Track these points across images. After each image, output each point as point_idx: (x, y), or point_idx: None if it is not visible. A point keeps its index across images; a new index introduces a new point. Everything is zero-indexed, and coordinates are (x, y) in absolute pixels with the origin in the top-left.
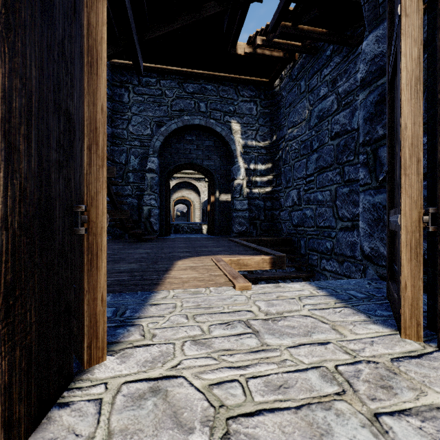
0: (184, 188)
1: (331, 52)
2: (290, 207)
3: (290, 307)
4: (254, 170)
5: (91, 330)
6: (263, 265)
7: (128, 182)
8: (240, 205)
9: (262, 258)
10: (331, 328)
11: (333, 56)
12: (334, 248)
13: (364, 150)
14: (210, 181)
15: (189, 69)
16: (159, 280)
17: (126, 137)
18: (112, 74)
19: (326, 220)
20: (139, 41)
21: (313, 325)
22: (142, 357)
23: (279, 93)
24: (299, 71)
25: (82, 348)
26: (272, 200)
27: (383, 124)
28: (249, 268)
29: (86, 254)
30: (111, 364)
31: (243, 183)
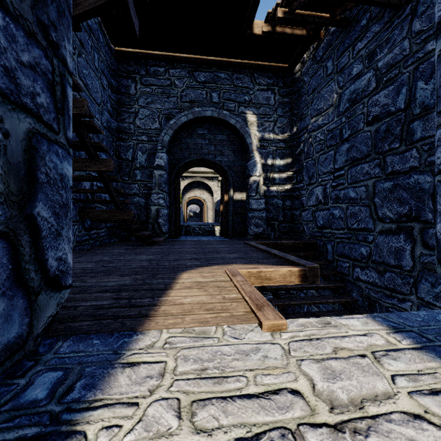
0: (197, 187)
1: (368, 21)
2: (314, 207)
3: (369, 383)
4: (272, 166)
5: None
6: (291, 279)
7: (135, 180)
8: (256, 205)
9: (289, 269)
10: None
11: (370, 25)
12: (371, 255)
13: None
14: (223, 178)
15: (200, 55)
16: (151, 307)
17: (133, 131)
18: (118, 64)
19: (361, 221)
20: None
21: None
22: None
23: (300, 79)
24: (325, 50)
25: None
26: (292, 199)
27: None
28: (272, 282)
29: None
30: None
31: (259, 180)
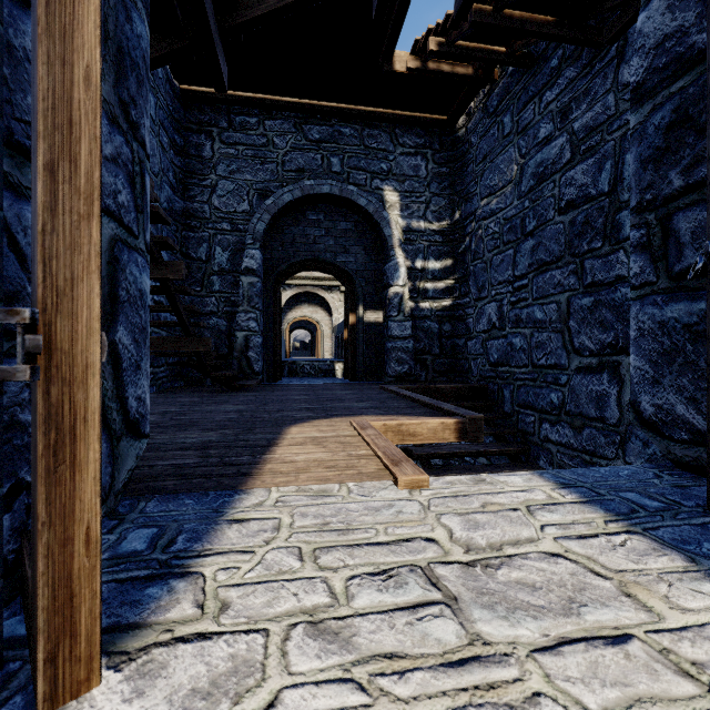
0: (306, 302)
1: (560, 61)
2: (485, 333)
3: (514, 532)
4: (423, 271)
5: (55, 618)
6: (444, 435)
7: (211, 291)
8: (398, 330)
9: (441, 421)
10: (619, 592)
11: (562, 68)
12: (565, 403)
13: (640, 219)
14: (347, 289)
15: (313, 100)
16: (253, 465)
17: (208, 215)
18: (184, 111)
19: (551, 354)
20: (220, 28)
21: (577, 582)
22: (187, 678)
23: (465, 139)
24: (501, 98)
25: (35, 660)
26: (453, 321)
27: (683, 166)
28: (418, 440)
29: (43, 432)
30: (108, 701)
31: (403, 293)
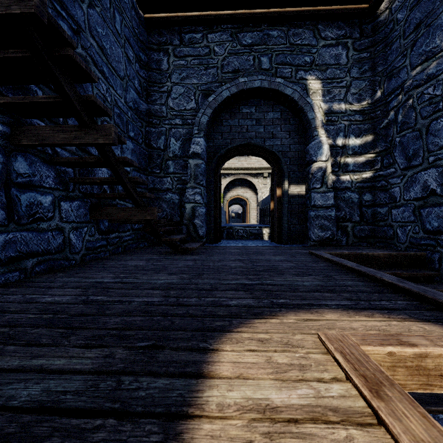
0: (239, 185)
1: None
2: (417, 201)
3: None
4: (343, 147)
5: None
6: None
7: (167, 173)
8: (322, 200)
9: None
10: None
11: None
12: None
13: None
14: (274, 167)
15: (246, 9)
16: None
17: (165, 114)
18: (148, 35)
19: None
20: None
21: None
22: None
23: (389, 20)
24: None
25: None
26: (374, 191)
27: None
28: None
29: None
30: None
31: (326, 167)
